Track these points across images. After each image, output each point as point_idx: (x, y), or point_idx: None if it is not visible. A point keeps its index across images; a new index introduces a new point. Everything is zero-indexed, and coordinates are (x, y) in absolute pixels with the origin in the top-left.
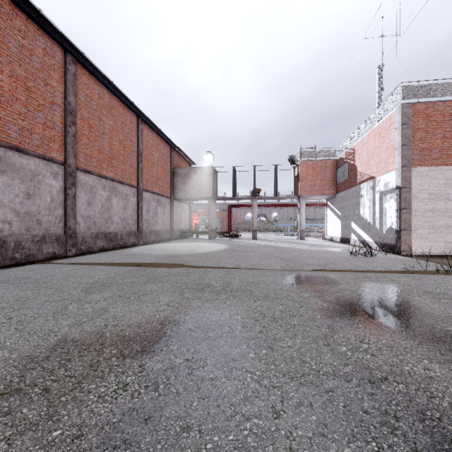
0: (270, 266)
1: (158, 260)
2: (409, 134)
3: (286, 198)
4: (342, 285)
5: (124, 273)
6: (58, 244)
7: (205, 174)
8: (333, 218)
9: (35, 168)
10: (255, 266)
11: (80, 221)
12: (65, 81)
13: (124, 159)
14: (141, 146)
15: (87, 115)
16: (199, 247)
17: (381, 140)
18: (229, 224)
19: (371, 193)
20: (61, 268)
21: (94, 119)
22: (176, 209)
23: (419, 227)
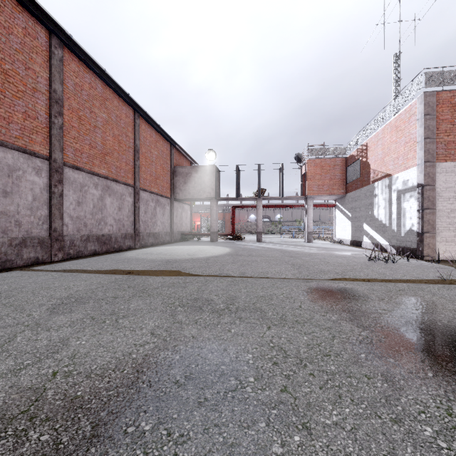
0: (280, 274)
1: (152, 267)
2: (432, 126)
3: (292, 199)
4: (375, 302)
5: (109, 284)
6: (41, 248)
7: (207, 173)
8: (343, 220)
9: (14, 162)
10: (263, 274)
11: (68, 222)
12: (50, 66)
13: (119, 156)
14: (138, 142)
15: (77, 106)
16: (200, 251)
17: (399, 134)
18: (232, 226)
19: (386, 192)
20: (38, 276)
21: (84, 111)
22: (176, 210)
23: (443, 229)
